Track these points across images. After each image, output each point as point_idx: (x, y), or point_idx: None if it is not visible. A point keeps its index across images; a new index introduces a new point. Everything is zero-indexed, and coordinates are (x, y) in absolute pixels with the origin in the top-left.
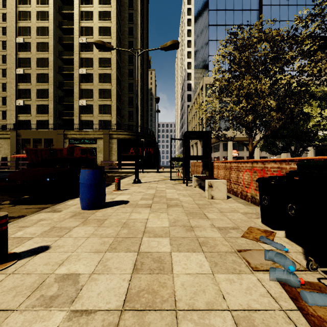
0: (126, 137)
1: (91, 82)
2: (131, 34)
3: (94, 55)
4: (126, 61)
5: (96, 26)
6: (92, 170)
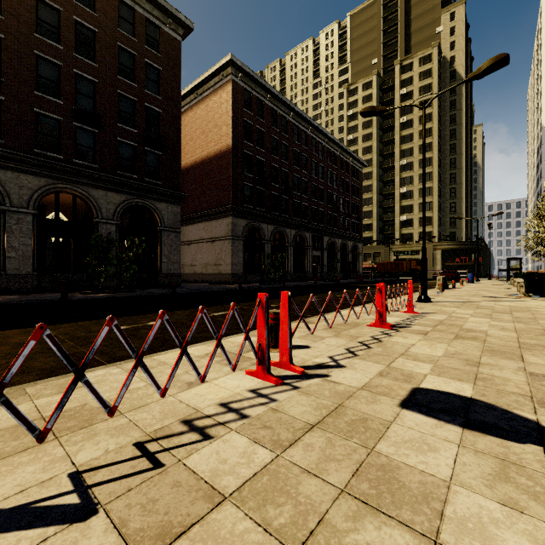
0: (450, 247)
1: (410, 198)
2: (453, 136)
3: (414, 173)
4: (447, 166)
5: (416, 145)
6: (471, 274)
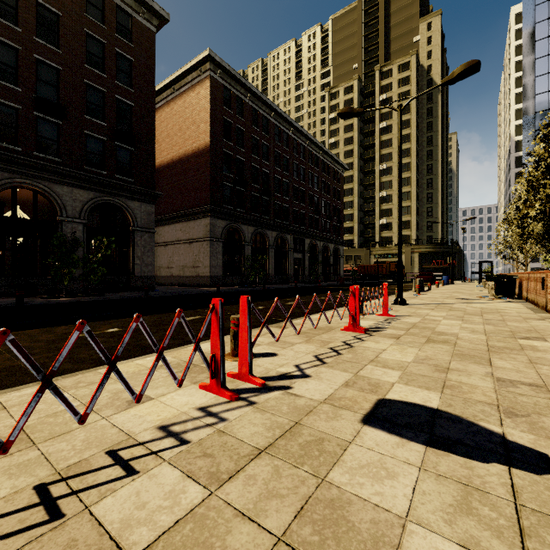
0: (427, 251)
1: (390, 202)
2: (430, 142)
3: (394, 178)
4: (424, 172)
5: (395, 151)
6: (446, 276)
